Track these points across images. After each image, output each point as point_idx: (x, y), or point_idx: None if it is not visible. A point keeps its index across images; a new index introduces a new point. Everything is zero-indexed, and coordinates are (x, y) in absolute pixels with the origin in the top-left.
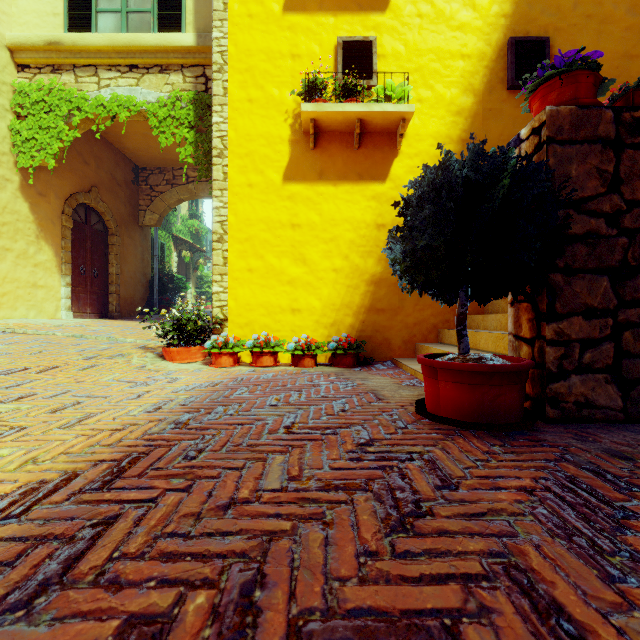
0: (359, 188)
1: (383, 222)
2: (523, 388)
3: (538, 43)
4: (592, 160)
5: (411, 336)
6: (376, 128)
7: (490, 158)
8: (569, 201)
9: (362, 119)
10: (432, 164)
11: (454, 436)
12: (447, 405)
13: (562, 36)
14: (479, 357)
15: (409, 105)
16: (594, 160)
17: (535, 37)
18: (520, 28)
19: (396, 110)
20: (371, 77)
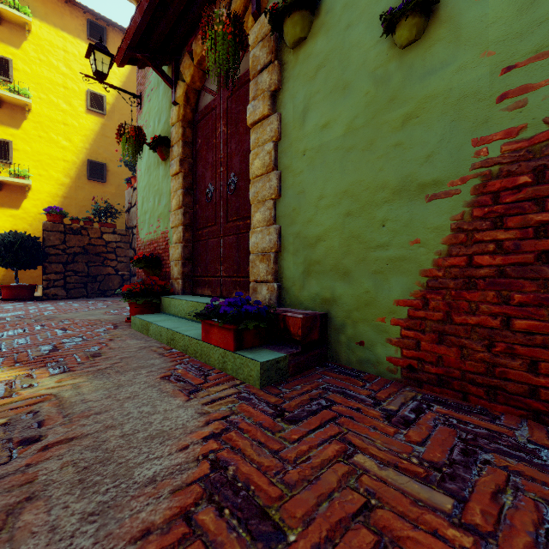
0: (1, 210)
1: (17, 228)
2: (31, 291)
3: (101, 165)
4: (58, 236)
5: (35, 282)
6: (12, 184)
7: (19, 235)
8: (50, 245)
9: (1, 180)
10: (47, 205)
11: (5, 302)
12: (6, 296)
13: (113, 164)
14: (19, 284)
15: (29, 181)
16: (58, 236)
17: (99, 162)
18: (94, 156)
19: (21, 182)
20: (9, 159)
